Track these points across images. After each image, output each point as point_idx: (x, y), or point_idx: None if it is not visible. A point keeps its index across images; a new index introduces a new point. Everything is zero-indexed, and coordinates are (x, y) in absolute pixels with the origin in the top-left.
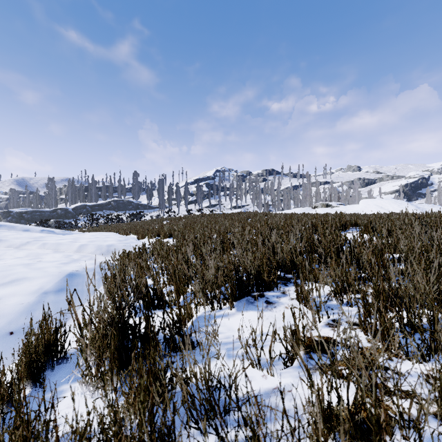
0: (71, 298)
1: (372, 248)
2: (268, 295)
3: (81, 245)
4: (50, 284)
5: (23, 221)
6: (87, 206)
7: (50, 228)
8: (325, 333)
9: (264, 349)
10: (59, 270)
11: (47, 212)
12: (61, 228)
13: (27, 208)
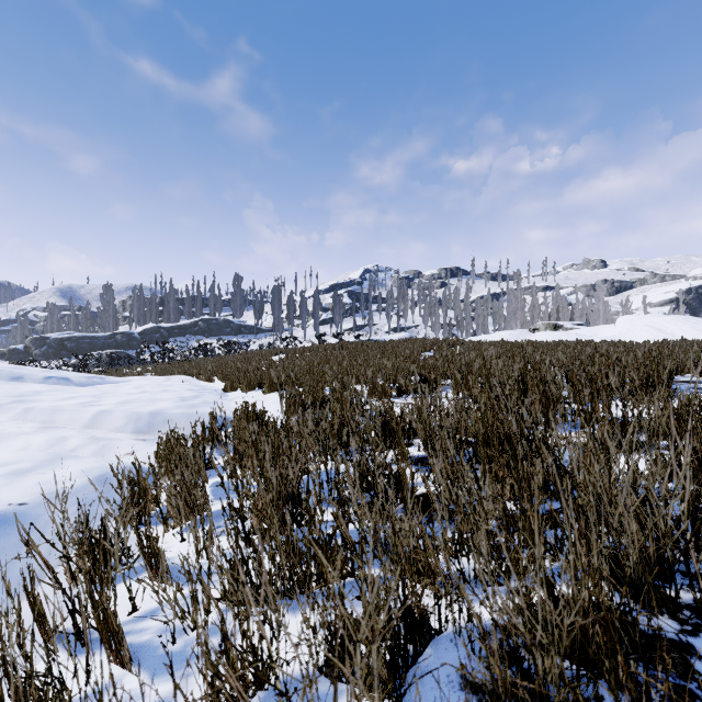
0: None
1: None
2: None
3: (98, 413)
4: None
5: (64, 352)
6: (161, 329)
7: (67, 373)
8: None
9: None
10: None
11: (100, 338)
12: (114, 365)
13: (72, 332)
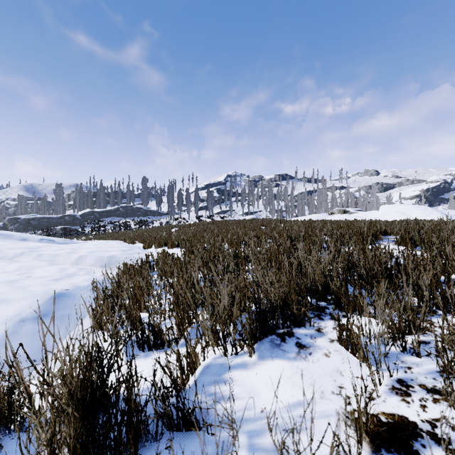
0: (14, 358)
1: (435, 271)
2: (299, 334)
3: (79, 256)
4: (31, 309)
5: (30, 228)
6: (95, 213)
7: (51, 237)
8: (394, 407)
9: (306, 436)
10: (46, 289)
11: (54, 218)
12: (67, 235)
13: (35, 214)
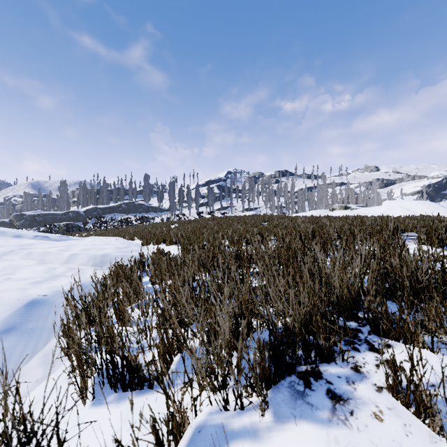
0: None
1: None
2: (330, 375)
3: (71, 255)
4: None
5: (35, 224)
6: (98, 209)
7: (46, 234)
8: None
9: None
10: (20, 295)
11: (59, 215)
12: (69, 231)
13: (40, 211)
